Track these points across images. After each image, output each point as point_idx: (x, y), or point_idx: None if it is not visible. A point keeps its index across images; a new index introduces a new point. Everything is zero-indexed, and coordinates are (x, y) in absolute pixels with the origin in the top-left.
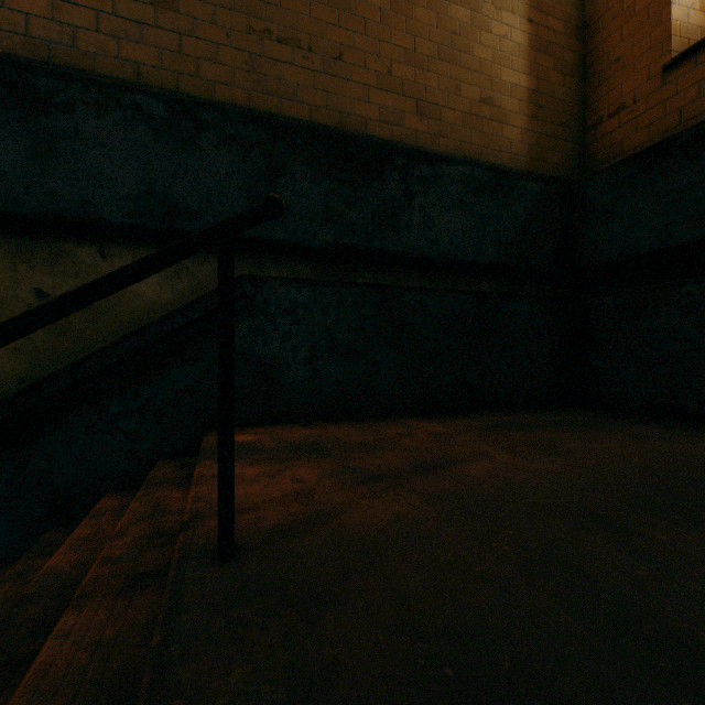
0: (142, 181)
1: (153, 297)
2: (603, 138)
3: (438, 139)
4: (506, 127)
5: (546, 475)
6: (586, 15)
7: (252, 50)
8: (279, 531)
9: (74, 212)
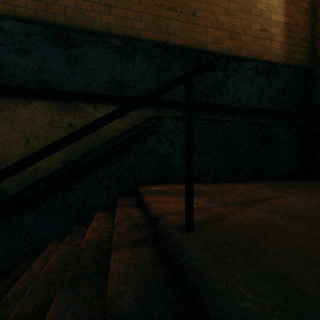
0: (111, 75)
1: (114, 126)
2: None
3: (240, 50)
4: (273, 42)
5: None
6: None
7: (156, 14)
8: (205, 221)
9: (84, 89)
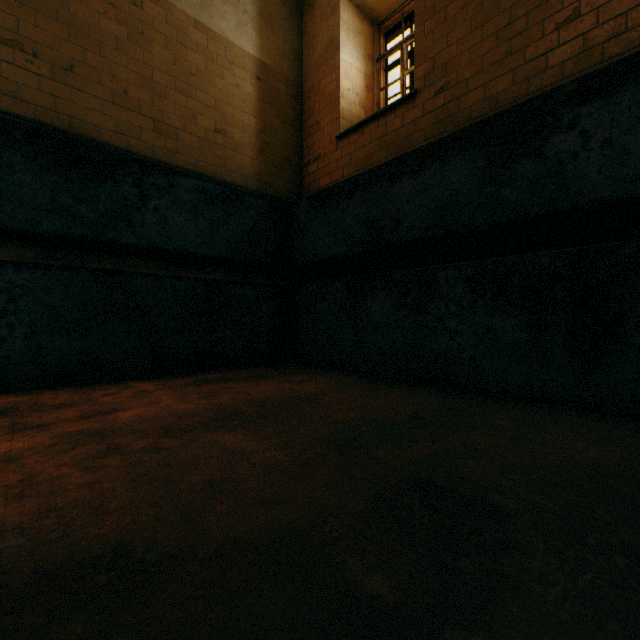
0: None
1: None
2: (311, 174)
3: (176, 155)
4: (238, 154)
5: (178, 411)
6: (303, 85)
7: None
8: None
9: None
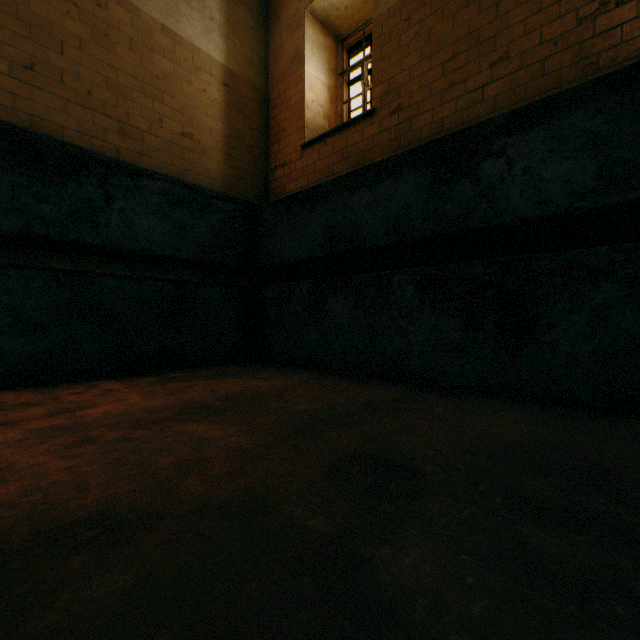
0: None
1: None
2: (278, 180)
3: (142, 157)
4: (205, 158)
5: (147, 407)
6: (270, 92)
7: None
8: None
9: None
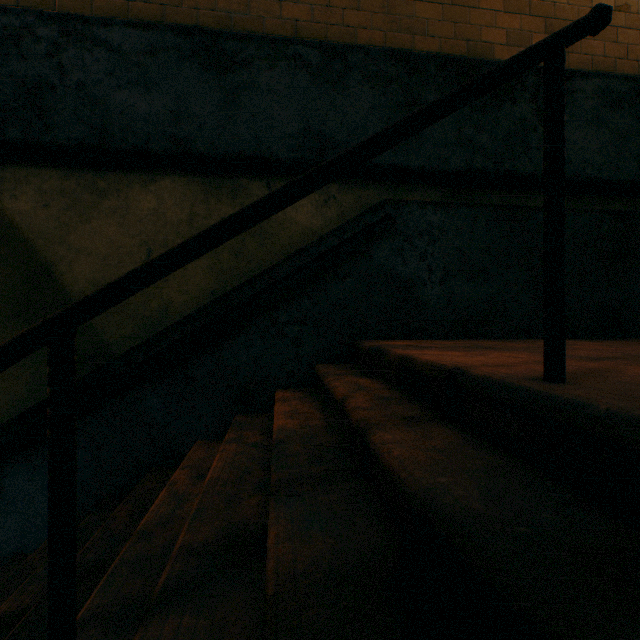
0: (301, 120)
1: (307, 224)
2: None
3: (567, 55)
4: None
5: None
6: None
7: None
8: (574, 374)
9: (251, 151)
